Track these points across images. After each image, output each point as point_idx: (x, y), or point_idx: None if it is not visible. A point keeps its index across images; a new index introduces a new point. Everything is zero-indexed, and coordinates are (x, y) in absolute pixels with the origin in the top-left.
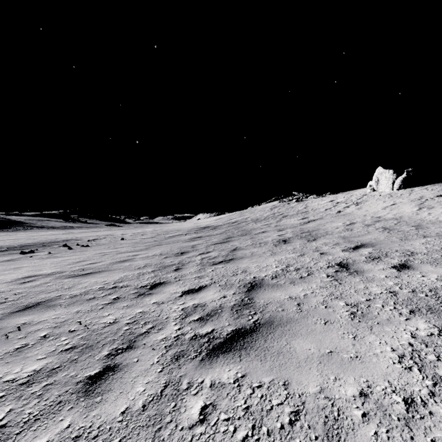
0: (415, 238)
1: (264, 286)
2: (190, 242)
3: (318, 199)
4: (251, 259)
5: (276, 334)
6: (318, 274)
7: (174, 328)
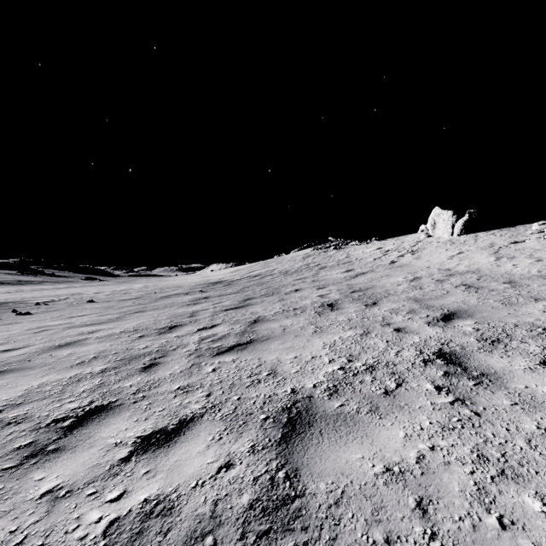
0: (524, 302)
1: (317, 423)
2: (190, 306)
3: (362, 246)
4: (282, 341)
5: None
6: (417, 383)
7: None
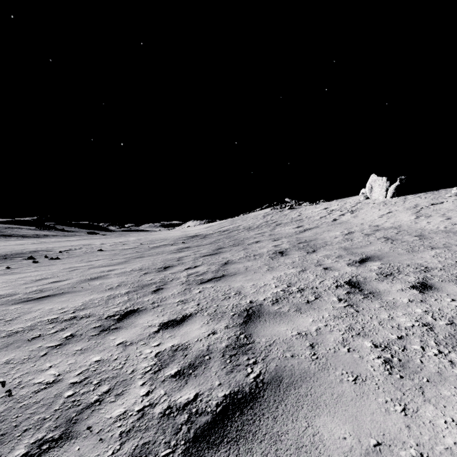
0: (422, 250)
1: (263, 316)
2: (176, 253)
3: (312, 206)
4: (245, 275)
5: (289, 404)
6: (328, 297)
7: (140, 392)
